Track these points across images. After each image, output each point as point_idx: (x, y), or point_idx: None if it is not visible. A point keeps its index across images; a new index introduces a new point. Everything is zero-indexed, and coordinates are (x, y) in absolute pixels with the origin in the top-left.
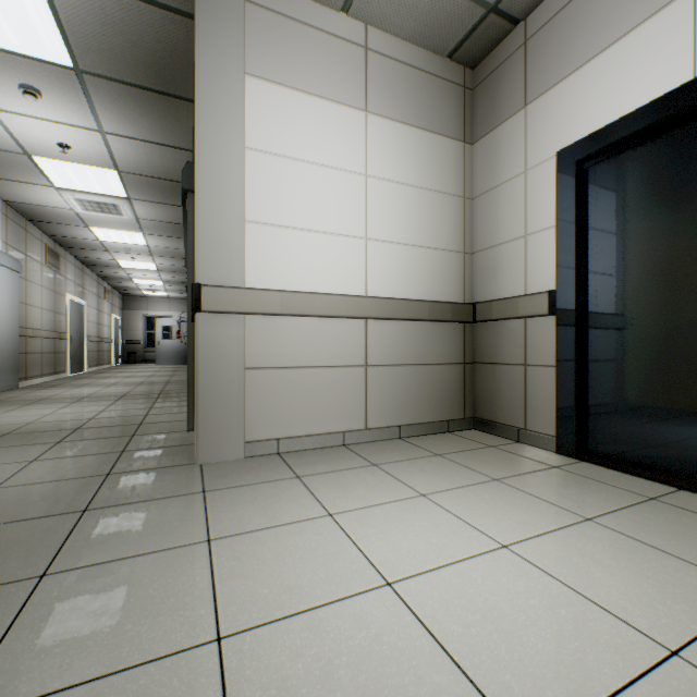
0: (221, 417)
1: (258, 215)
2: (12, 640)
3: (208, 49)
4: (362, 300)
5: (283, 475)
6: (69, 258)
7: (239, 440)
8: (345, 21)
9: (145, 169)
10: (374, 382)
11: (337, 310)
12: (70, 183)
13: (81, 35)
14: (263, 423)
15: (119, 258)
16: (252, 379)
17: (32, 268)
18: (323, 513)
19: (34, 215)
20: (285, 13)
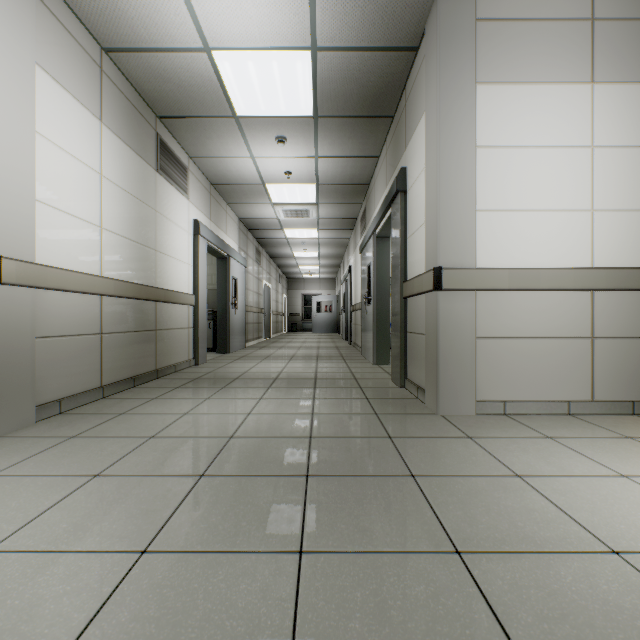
0: (456, 378)
1: (485, 203)
2: (440, 512)
3: (446, 73)
4: (589, 271)
5: (530, 433)
6: (263, 254)
7: (470, 398)
8: (569, 1)
9: (336, 179)
10: (600, 354)
11: (562, 284)
12: (282, 199)
13: (326, 91)
14: (489, 385)
15: (294, 250)
16: (480, 347)
17: (249, 263)
18: (614, 473)
19: (252, 225)
20: (510, 17)
